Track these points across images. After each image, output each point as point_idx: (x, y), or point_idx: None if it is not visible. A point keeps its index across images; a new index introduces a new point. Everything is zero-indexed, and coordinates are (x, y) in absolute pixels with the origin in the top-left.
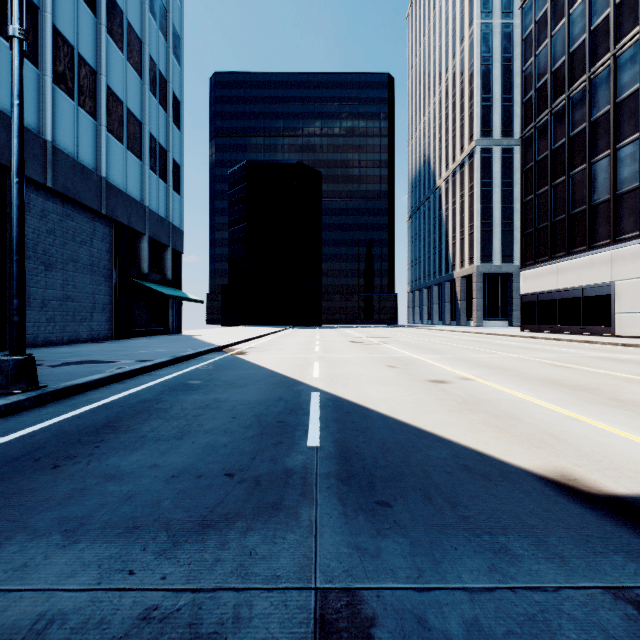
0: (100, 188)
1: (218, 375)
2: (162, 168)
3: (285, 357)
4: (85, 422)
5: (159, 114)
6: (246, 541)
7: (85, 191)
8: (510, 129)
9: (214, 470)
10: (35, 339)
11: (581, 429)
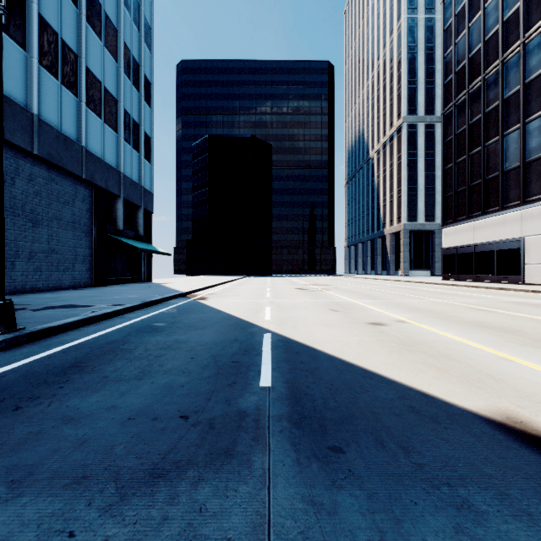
0: (81, 156)
1: (181, 318)
2: (135, 140)
3: (240, 302)
4: (54, 362)
5: (132, 93)
6: (196, 494)
7: (67, 158)
8: (432, 108)
9: (170, 412)
10: (23, 286)
11: (515, 369)
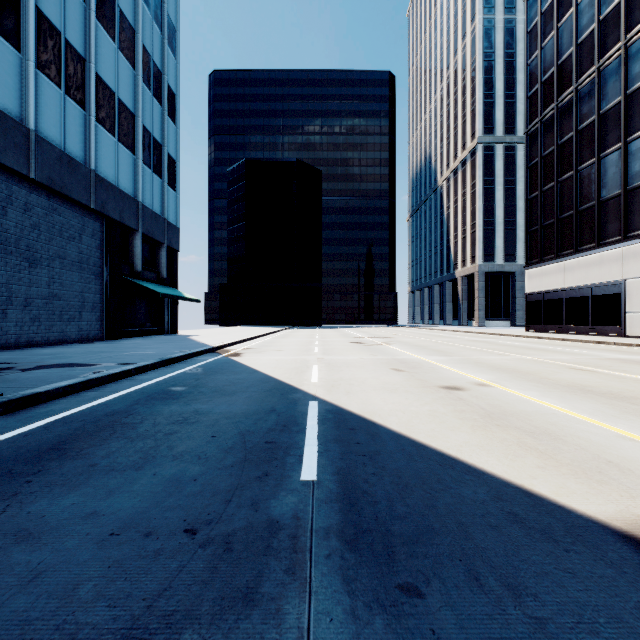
0: (89, 181)
1: (206, 380)
2: (157, 163)
3: (282, 359)
4: (30, 443)
5: (153, 107)
6: None
7: (73, 184)
8: (513, 126)
9: (171, 522)
10: (17, 340)
11: None
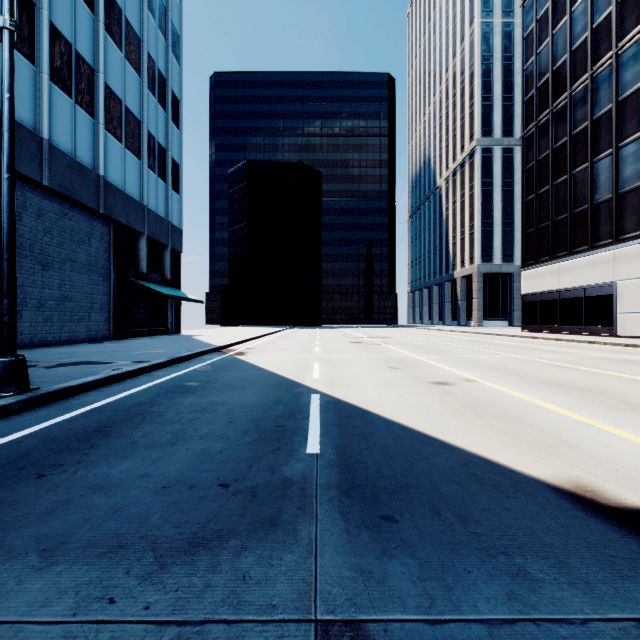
0: (98, 187)
1: (216, 376)
2: (161, 167)
3: (285, 358)
4: (76, 427)
5: (158, 113)
6: (240, 563)
7: (83, 190)
8: (511, 128)
9: (208, 480)
10: (32, 339)
11: (593, 434)
